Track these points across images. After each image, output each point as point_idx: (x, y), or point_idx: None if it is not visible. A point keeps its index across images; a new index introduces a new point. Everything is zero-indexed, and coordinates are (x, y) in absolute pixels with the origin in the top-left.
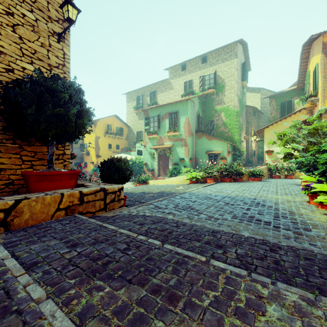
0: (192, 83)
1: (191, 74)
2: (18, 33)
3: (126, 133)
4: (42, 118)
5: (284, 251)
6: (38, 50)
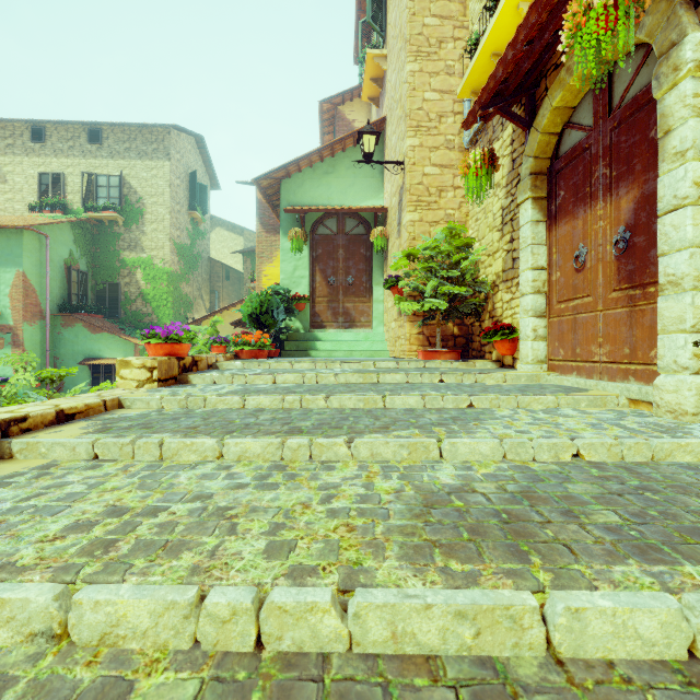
0: (65, 183)
1: (62, 160)
2: None
3: None
4: None
5: None
6: None
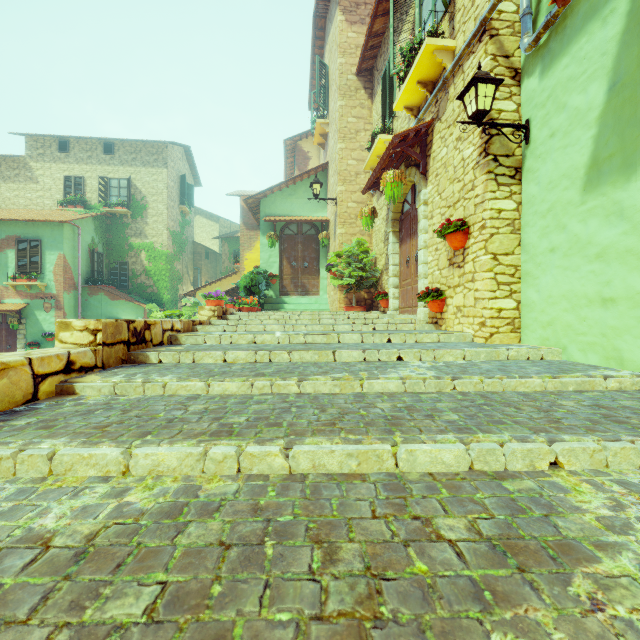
0: (84, 184)
1: (82, 166)
2: None
3: None
4: None
5: None
6: None
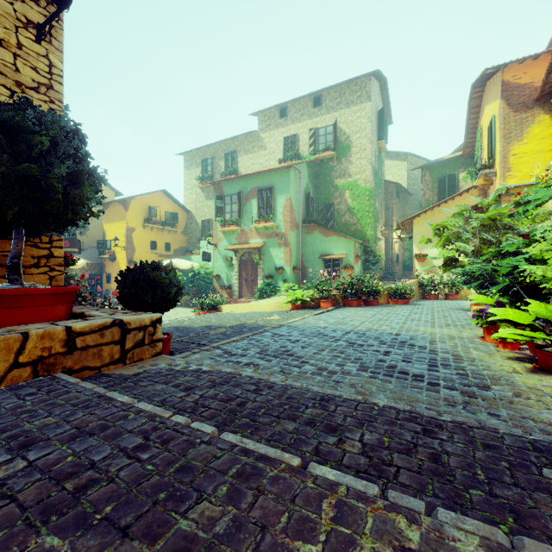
0: (298, 140)
1: (296, 125)
2: None
3: (183, 223)
4: None
5: (448, 432)
6: None
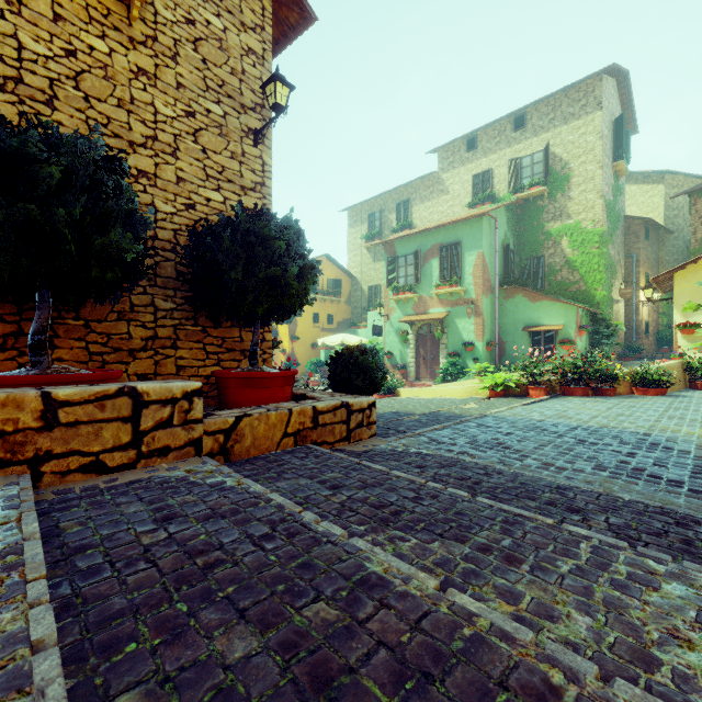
0: (492, 177)
1: (489, 158)
2: (200, 143)
3: (347, 291)
4: (250, 285)
5: None
6: (226, 165)
